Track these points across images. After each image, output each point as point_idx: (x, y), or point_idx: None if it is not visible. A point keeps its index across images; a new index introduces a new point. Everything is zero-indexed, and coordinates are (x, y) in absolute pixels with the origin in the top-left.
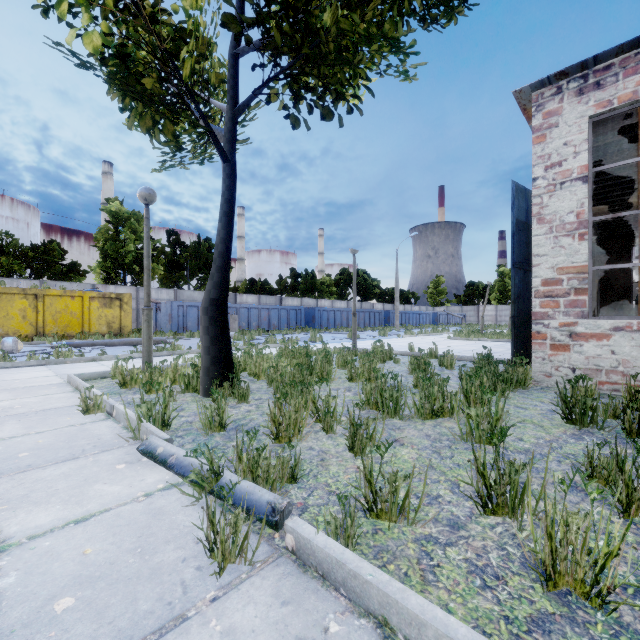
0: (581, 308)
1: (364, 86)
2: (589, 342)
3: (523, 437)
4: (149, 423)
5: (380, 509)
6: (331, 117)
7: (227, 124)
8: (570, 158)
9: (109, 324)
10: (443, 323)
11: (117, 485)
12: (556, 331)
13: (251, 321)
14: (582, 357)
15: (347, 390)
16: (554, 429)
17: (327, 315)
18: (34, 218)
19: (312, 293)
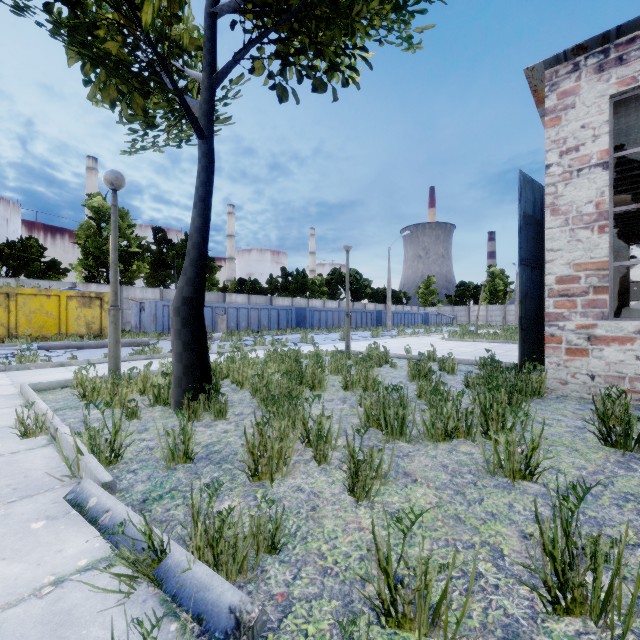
0: (601, 308)
1: (361, 57)
2: (610, 346)
3: (560, 467)
4: (92, 455)
5: (402, 614)
6: (324, 89)
7: (203, 94)
8: (588, 142)
9: (88, 325)
10: (435, 323)
11: (19, 562)
12: (572, 334)
13: (240, 321)
14: (602, 363)
15: (342, 401)
16: (593, 454)
17: (318, 315)
18: (14, 214)
19: (303, 293)
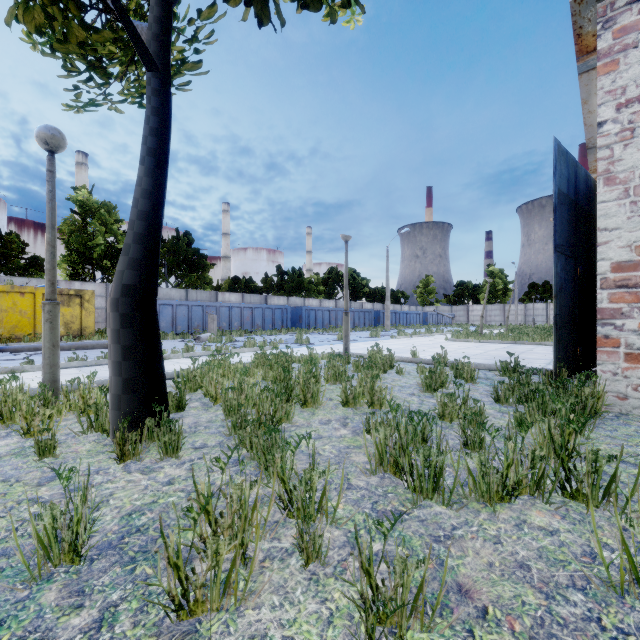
0: None
1: None
2: None
3: None
4: None
5: None
6: (318, 7)
7: (153, 10)
8: None
9: (67, 324)
10: (433, 323)
11: None
12: (635, 335)
13: (232, 321)
14: None
15: (341, 424)
16: None
17: (315, 315)
18: None
19: (299, 292)
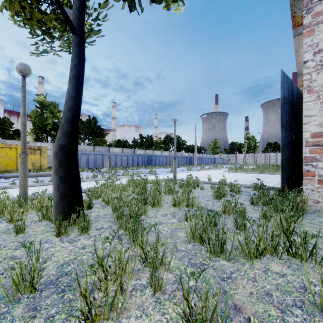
0: None
1: None
2: None
3: None
4: None
5: None
6: (160, 1)
7: (75, 3)
8: None
9: (33, 164)
10: (218, 163)
11: None
12: (322, 170)
13: (117, 162)
14: None
15: (172, 216)
16: None
17: (159, 159)
18: None
19: (151, 147)
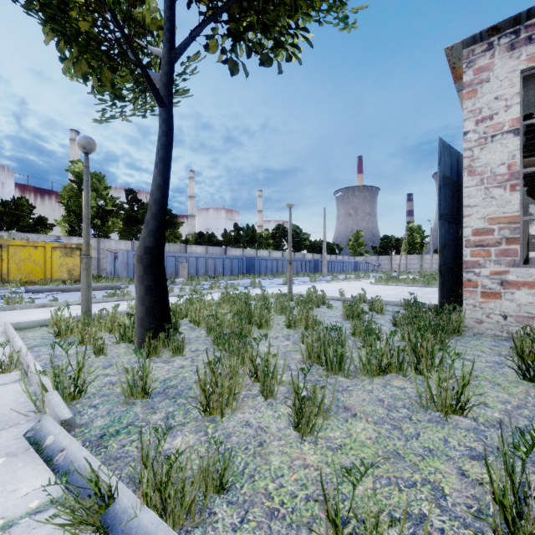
0: (512, 257)
1: (302, 36)
2: (521, 290)
3: (486, 401)
4: (56, 392)
5: None
6: (270, 63)
7: (163, 67)
8: (501, 111)
9: (70, 271)
10: (363, 270)
11: None
12: (487, 279)
13: (199, 268)
14: (514, 305)
15: (286, 338)
16: (514, 388)
17: (265, 263)
18: (8, 178)
19: (252, 244)
